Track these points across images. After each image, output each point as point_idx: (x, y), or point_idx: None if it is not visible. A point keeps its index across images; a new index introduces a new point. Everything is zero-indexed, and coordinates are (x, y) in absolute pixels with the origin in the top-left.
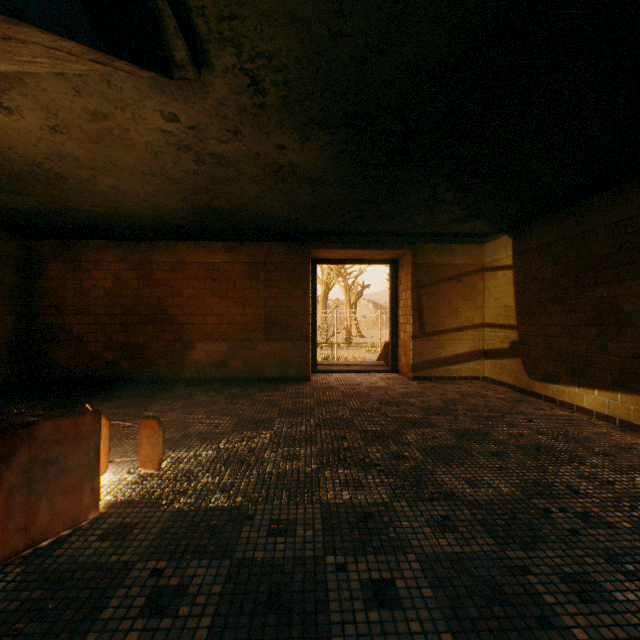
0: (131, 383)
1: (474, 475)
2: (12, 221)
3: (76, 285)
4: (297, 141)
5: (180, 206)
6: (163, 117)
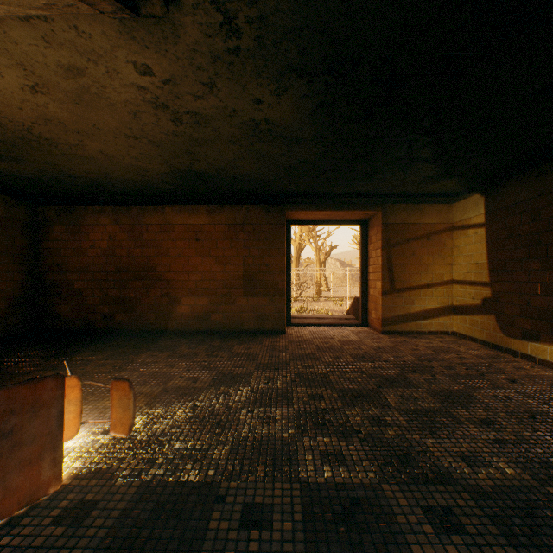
0: (124, 334)
1: (468, 449)
2: (19, 188)
3: (76, 246)
4: (273, 94)
5: (164, 170)
6: (136, 70)
